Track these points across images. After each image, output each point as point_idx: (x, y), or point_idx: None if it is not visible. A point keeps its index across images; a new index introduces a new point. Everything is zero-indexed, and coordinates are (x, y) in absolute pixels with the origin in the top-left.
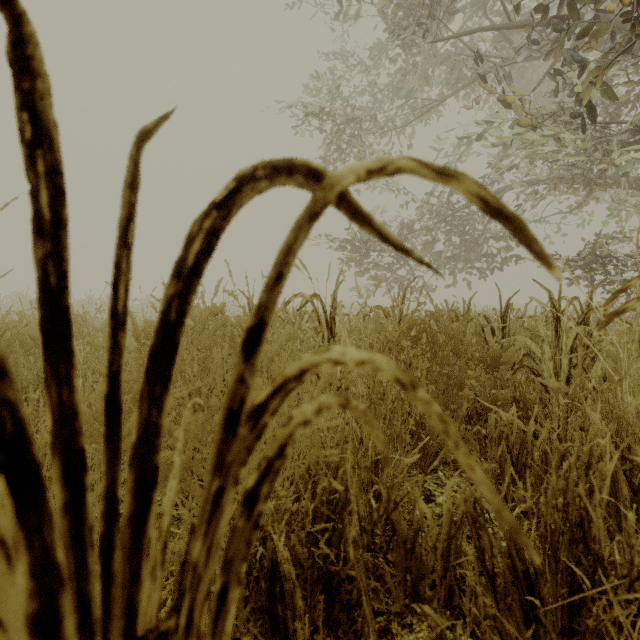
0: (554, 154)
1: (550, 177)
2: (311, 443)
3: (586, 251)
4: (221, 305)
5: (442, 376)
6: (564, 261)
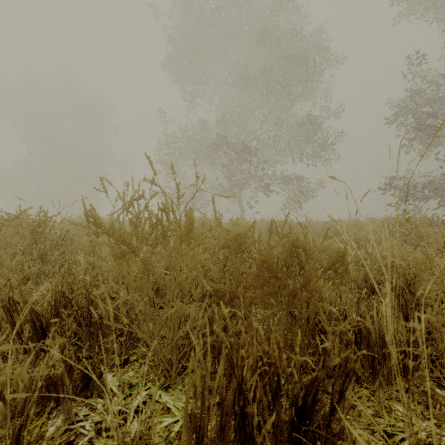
0: None
1: None
2: None
3: None
4: None
5: None
6: None
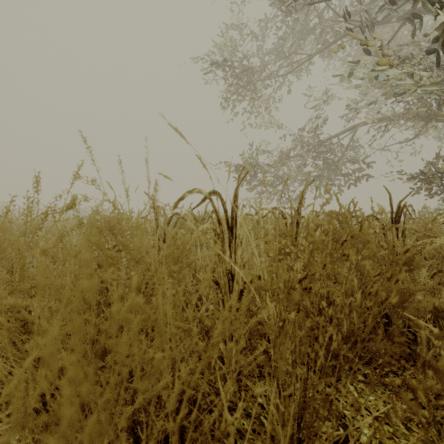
0: (412, 86)
1: (394, 114)
2: (200, 438)
3: (427, 168)
4: (73, 197)
5: (419, 311)
6: (408, 176)
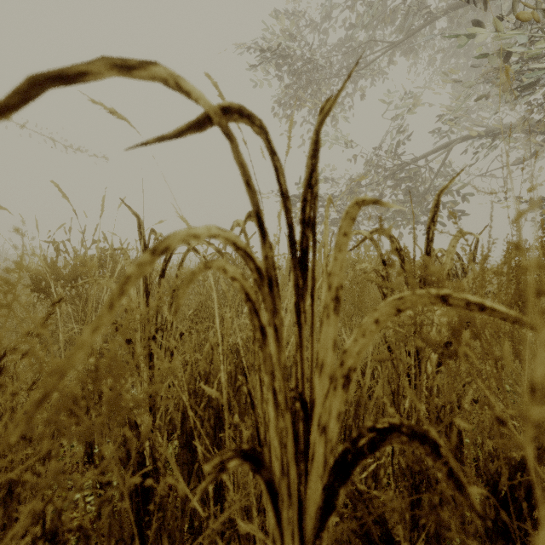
0: None
1: (504, 126)
2: None
3: None
4: None
5: None
6: None
